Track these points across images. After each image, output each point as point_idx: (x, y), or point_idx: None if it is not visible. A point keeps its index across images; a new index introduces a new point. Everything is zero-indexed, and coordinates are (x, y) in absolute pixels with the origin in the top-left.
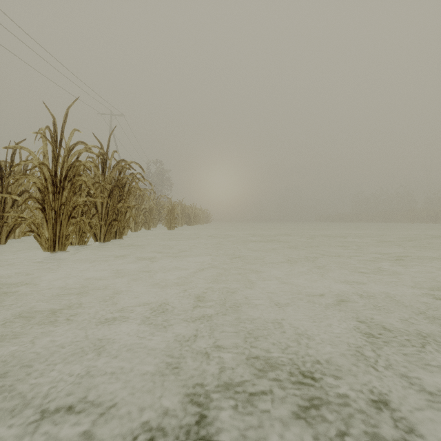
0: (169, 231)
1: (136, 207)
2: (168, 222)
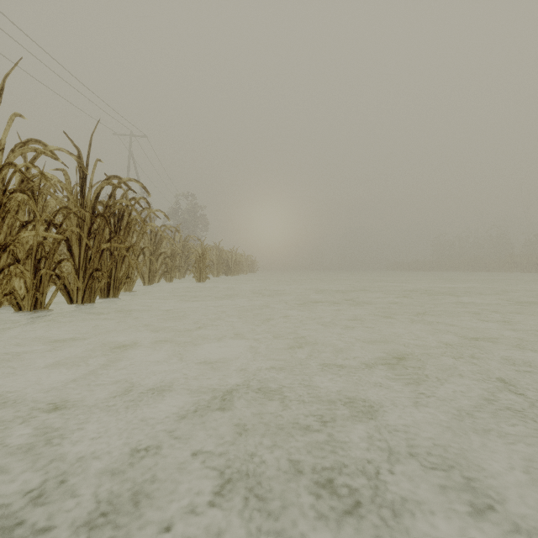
0: (198, 283)
1: (150, 251)
2: (197, 272)
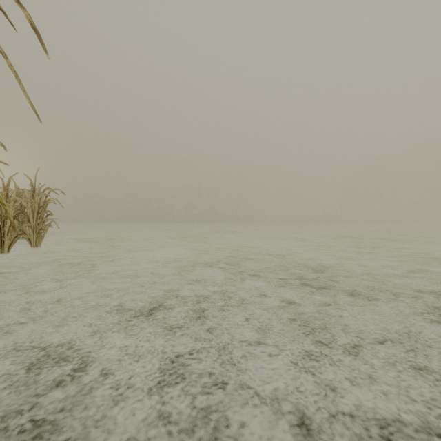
0: None
1: None
2: None
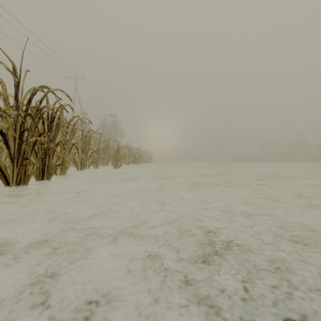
0: (115, 169)
1: (82, 147)
2: (114, 162)
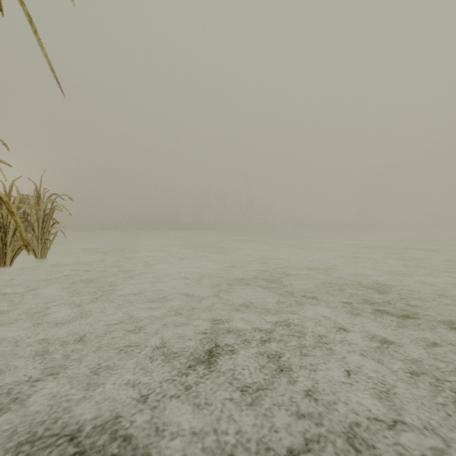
0: None
1: None
2: None
